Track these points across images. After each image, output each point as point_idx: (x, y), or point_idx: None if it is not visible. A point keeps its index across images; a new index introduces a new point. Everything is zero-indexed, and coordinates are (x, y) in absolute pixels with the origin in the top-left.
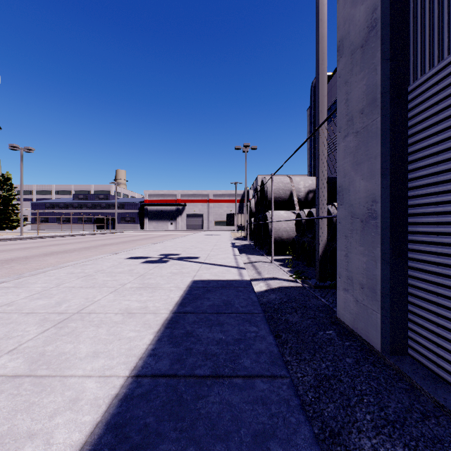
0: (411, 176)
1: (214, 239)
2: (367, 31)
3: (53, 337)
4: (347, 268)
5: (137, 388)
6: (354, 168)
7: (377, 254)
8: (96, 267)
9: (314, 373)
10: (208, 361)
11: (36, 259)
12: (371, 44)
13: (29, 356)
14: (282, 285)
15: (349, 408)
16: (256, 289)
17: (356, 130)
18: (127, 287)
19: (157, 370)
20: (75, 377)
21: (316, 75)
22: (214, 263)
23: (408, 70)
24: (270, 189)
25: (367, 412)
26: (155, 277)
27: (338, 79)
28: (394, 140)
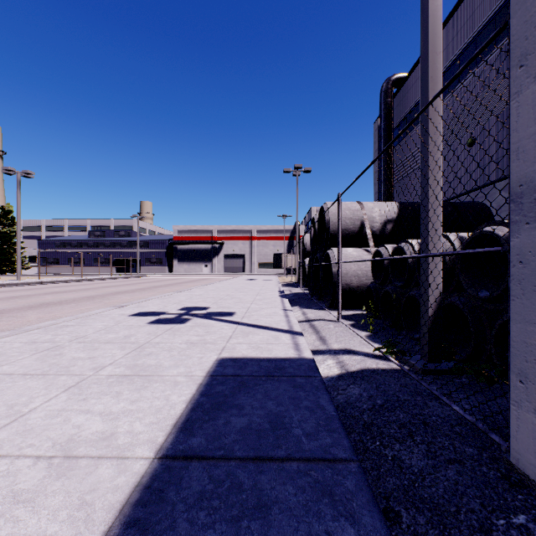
0: None
1: (257, 285)
2: None
3: None
4: None
5: None
6: None
7: None
8: (77, 331)
9: None
10: None
11: (13, 314)
12: None
13: None
14: (367, 367)
15: None
16: (322, 372)
17: None
18: (102, 376)
19: None
20: None
21: (422, 21)
22: (255, 323)
23: None
24: (333, 218)
25: None
26: (159, 351)
27: None
28: None
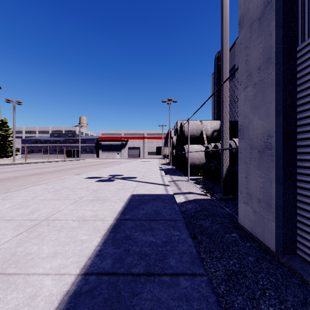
0: (299, 116)
1: (147, 164)
2: (263, 6)
3: (24, 240)
4: (246, 187)
5: (84, 285)
6: (253, 111)
7: (272, 176)
8: (63, 184)
9: (224, 268)
10: (142, 260)
11: (22, 178)
12: (266, 15)
13: (3, 256)
14: (196, 198)
15: (254, 300)
16: (177, 201)
17: (254, 82)
18: (84, 200)
19: (102, 268)
20: (36, 275)
21: (221, 46)
22: (147, 181)
23: (297, 34)
24: (186, 129)
25: (270, 305)
26: (104, 192)
27: (239, 46)
28: (286, 88)
